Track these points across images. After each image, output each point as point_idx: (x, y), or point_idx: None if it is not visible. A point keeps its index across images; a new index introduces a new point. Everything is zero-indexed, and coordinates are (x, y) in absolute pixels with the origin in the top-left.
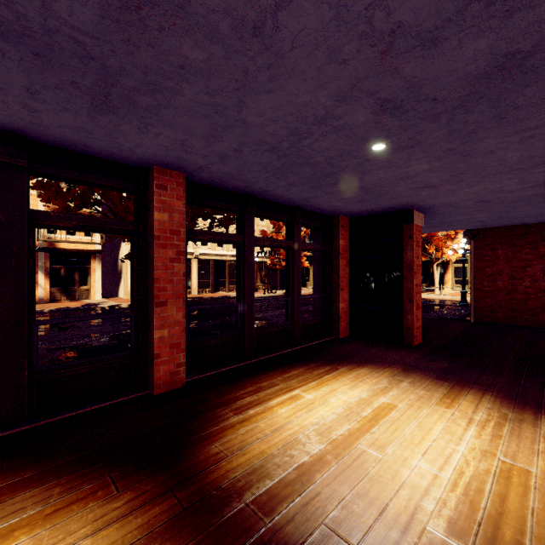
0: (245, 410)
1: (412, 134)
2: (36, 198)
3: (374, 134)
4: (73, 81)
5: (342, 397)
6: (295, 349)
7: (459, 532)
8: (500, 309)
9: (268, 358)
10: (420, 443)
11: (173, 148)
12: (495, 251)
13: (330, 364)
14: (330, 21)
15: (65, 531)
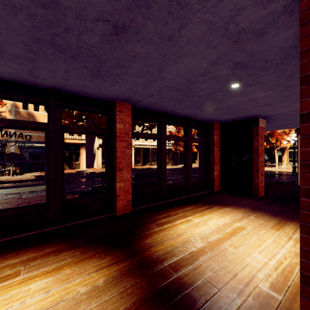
0: (162, 225)
1: (254, 78)
2: None
3: (232, 79)
4: (85, 66)
5: (215, 221)
6: (189, 196)
7: (276, 289)
8: None
9: (174, 201)
10: (258, 247)
11: (126, 92)
12: None
13: (208, 205)
14: (206, 31)
15: (84, 269)
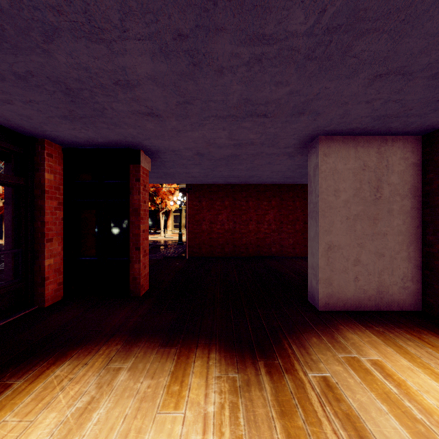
0: None
1: None
2: None
3: None
4: None
5: None
6: None
7: None
8: (204, 246)
9: None
10: None
11: None
12: (201, 202)
13: None
14: None
15: None
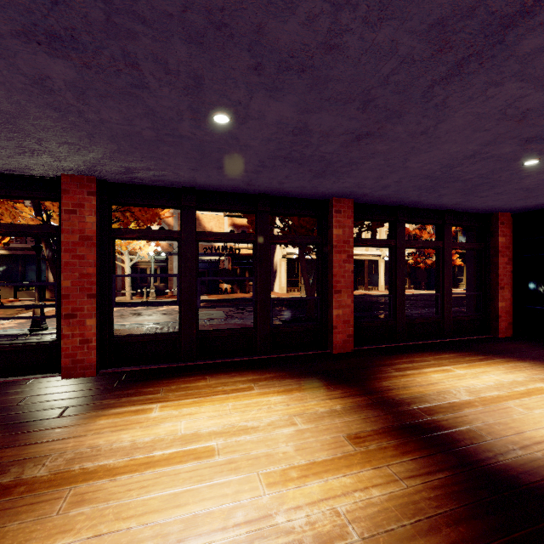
0: (403, 370)
1: None
2: (223, 218)
3: (524, 155)
4: (310, 169)
5: (494, 377)
6: (446, 341)
7: None
8: None
9: (418, 344)
10: None
11: (350, 187)
12: None
13: (484, 355)
14: (473, 120)
15: (315, 395)
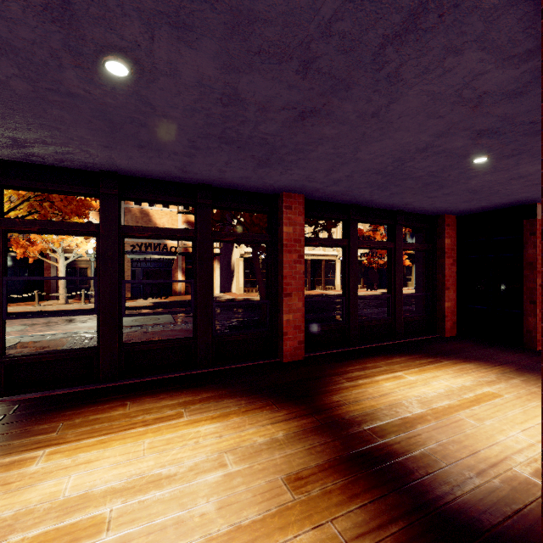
0: (355, 379)
1: (515, 147)
2: (176, 214)
3: (474, 151)
4: (252, 155)
5: (444, 382)
6: (397, 342)
7: None
8: None
9: (371, 347)
10: (521, 423)
11: (300, 180)
12: None
13: (433, 357)
14: (428, 101)
15: (256, 420)
